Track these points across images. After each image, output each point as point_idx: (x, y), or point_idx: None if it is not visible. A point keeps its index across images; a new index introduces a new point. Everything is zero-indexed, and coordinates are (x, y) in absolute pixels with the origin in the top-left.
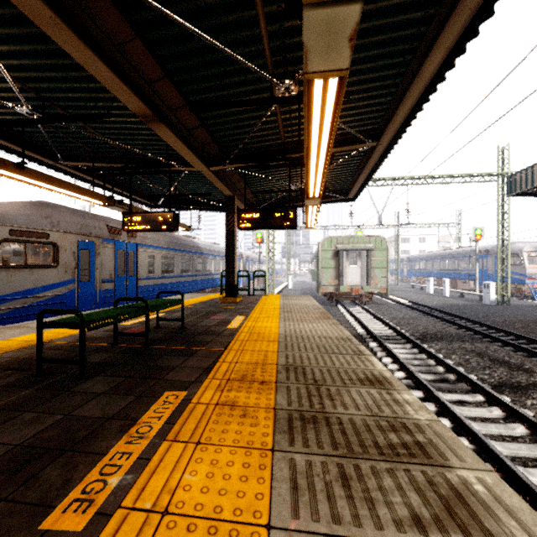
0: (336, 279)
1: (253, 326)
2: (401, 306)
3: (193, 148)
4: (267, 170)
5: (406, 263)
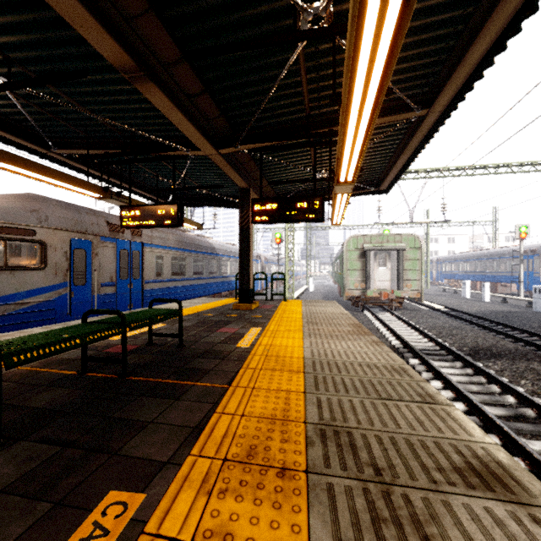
0: (363, 282)
1: (270, 345)
2: (437, 313)
3: (197, 124)
4: (287, 156)
5: (436, 265)
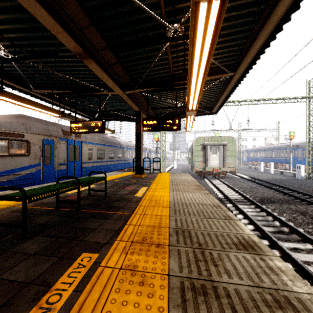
0: (204, 163)
1: (152, 195)
2: (244, 180)
3: (113, 78)
4: (161, 94)
5: (245, 153)
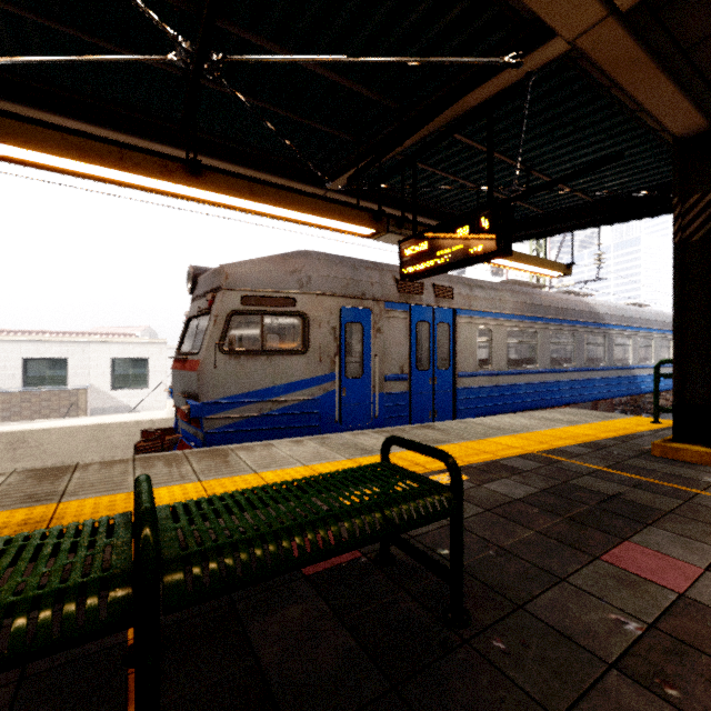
0: None
1: None
2: None
3: None
4: None
5: None
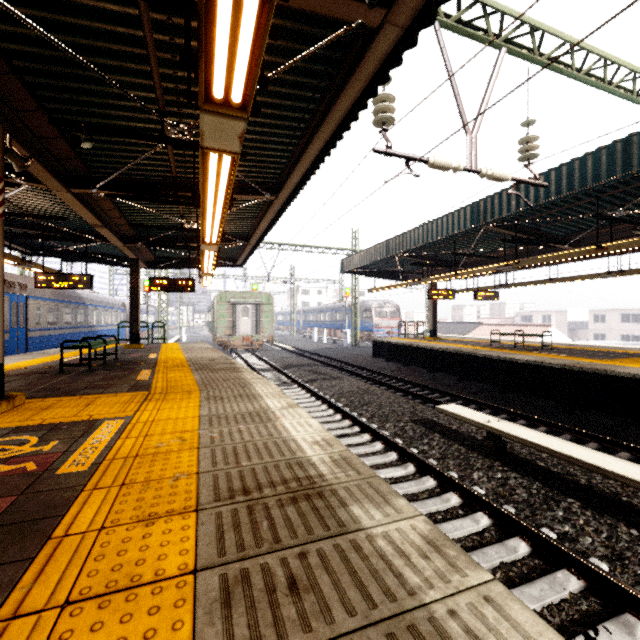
0: (231, 330)
1: (167, 356)
2: (285, 351)
3: (115, 232)
4: None
5: (302, 315)
